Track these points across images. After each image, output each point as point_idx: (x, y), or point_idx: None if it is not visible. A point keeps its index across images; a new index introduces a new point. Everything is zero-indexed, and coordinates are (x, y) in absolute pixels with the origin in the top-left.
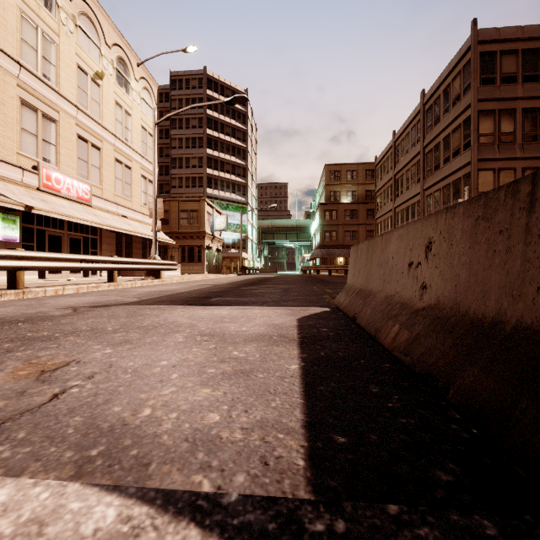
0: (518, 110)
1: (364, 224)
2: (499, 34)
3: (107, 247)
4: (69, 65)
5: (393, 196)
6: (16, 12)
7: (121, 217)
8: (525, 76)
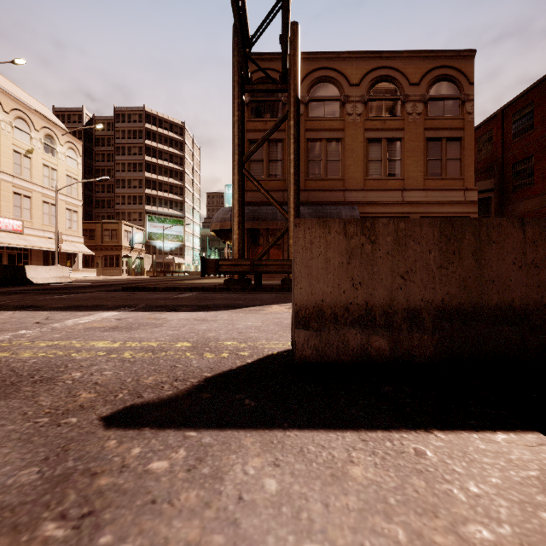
0: None
1: None
2: None
3: (36, 259)
4: (7, 152)
5: None
6: None
7: (47, 239)
8: None
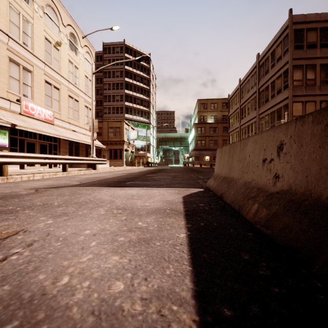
0: (317, 65)
1: (221, 136)
2: (305, 18)
3: (63, 150)
4: (40, 37)
5: (239, 118)
6: (6, 3)
7: (72, 131)
8: (321, 44)
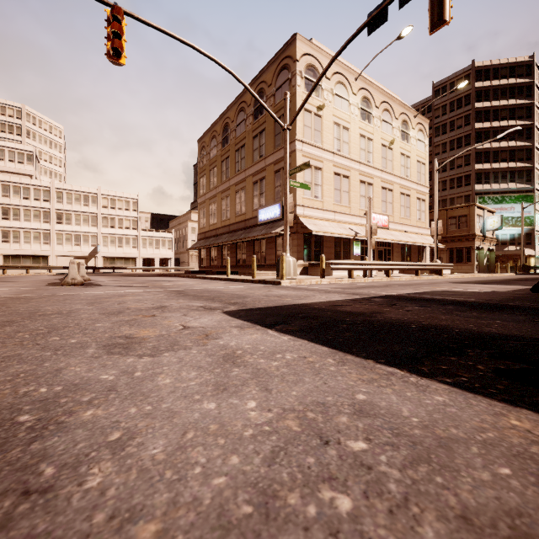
0: None
1: None
2: None
3: (396, 254)
4: (377, 147)
5: None
6: (358, 136)
7: (404, 232)
8: None
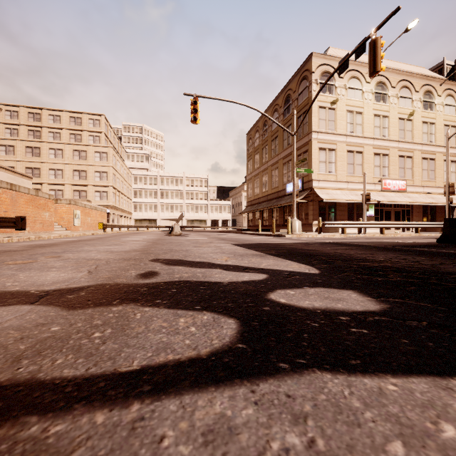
0: None
1: None
2: None
3: (416, 214)
4: (394, 122)
5: None
6: (372, 117)
7: (426, 194)
8: None
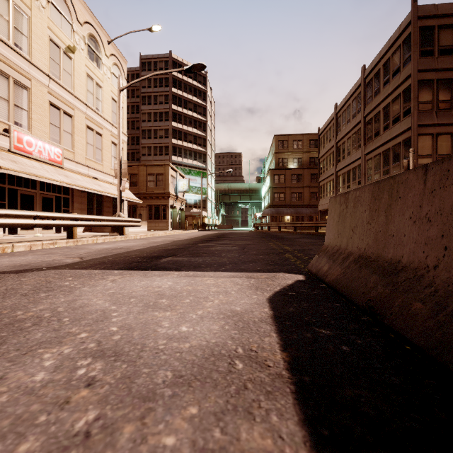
0: None
1: (308, 187)
2: (437, 9)
3: (79, 206)
4: (41, 37)
5: (335, 161)
6: None
7: (92, 178)
8: None
